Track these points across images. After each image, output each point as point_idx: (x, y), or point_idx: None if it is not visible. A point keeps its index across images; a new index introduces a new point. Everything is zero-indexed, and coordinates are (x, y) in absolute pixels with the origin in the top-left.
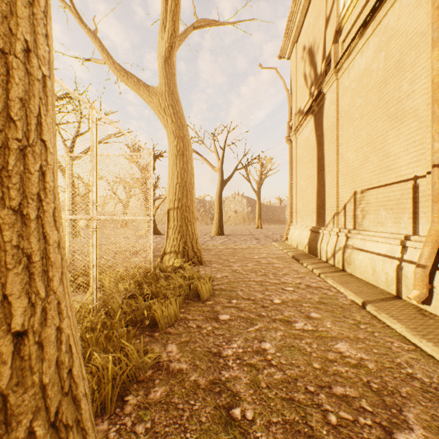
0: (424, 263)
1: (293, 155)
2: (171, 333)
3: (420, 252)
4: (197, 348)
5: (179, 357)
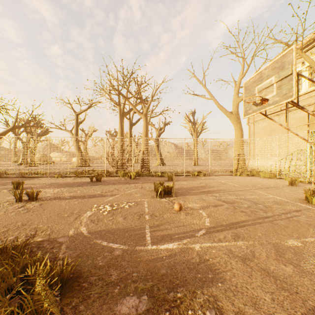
0: None
1: (252, 131)
2: None
3: None
4: None
5: None
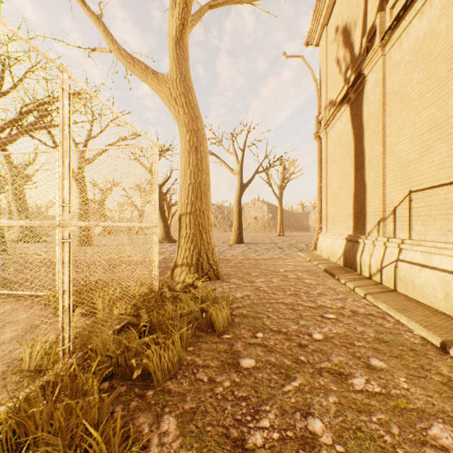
0: None
1: (323, 153)
2: (170, 391)
3: None
4: (208, 426)
5: (177, 446)
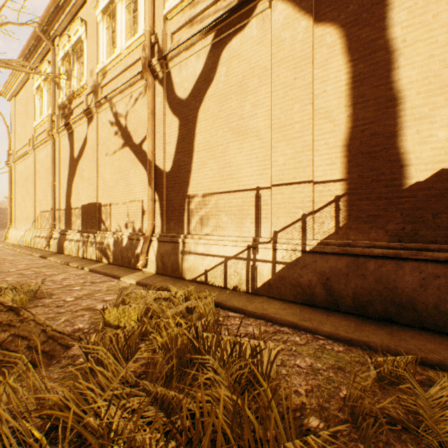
0: (47, 237)
1: (13, 177)
2: None
3: (47, 234)
4: None
5: None
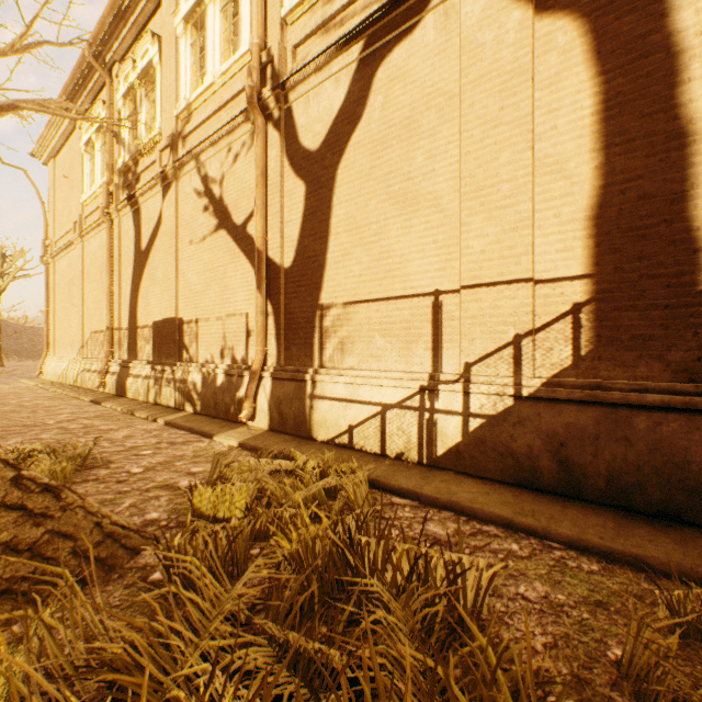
0: (102, 371)
1: (52, 279)
2: None
3: (102, 366)
4: None
5: None
